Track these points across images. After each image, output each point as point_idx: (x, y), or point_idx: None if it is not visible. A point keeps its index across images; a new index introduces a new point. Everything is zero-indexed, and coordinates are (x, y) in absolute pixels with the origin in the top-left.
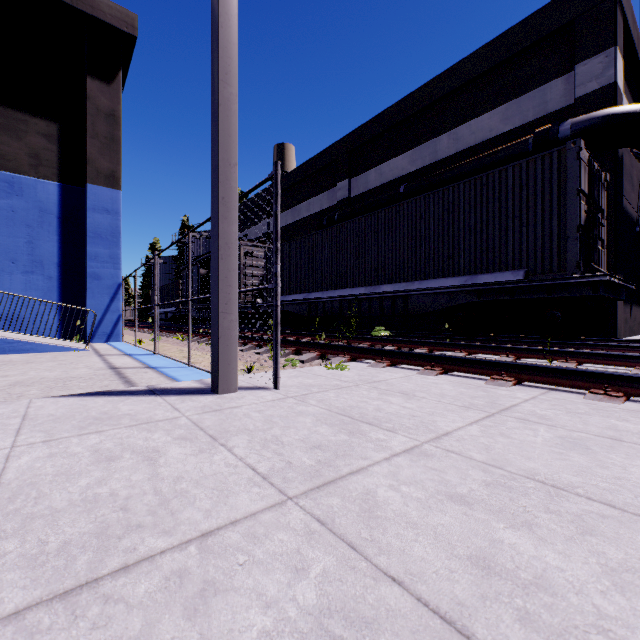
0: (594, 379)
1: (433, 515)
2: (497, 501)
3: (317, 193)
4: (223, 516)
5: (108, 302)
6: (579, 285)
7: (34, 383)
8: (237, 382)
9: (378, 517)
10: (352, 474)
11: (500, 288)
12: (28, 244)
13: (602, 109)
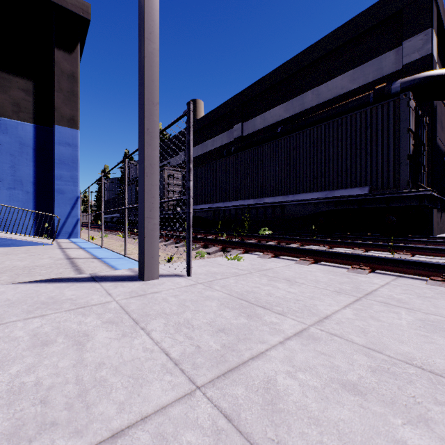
0: (433, 269)
1: (332, 408)
2: (387, 390)
3: (219, 133)
4: (135, 410)
5: (69, 210)
6: (409, 197)
7: (6, 271)
8: (159, 271)
9: (281, 411)
10: (253, 359)
11: (351, 200)
12: (11, 168)
13: (422, 72)
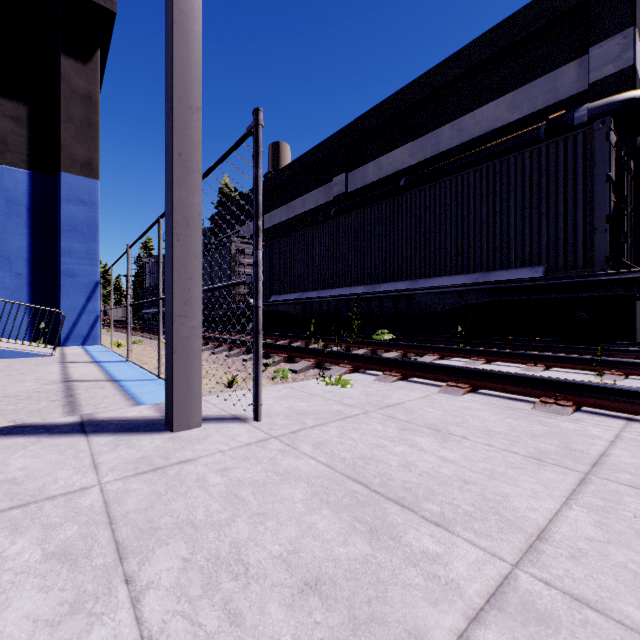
0: None
1: None
2: None
3: (312, 189)
4: None
5: (84, 302)
6: (609, 283)
7: None
8: (201, 413)
9: None
10: None
11: (516, 286)
12: None
13: (619, 94)
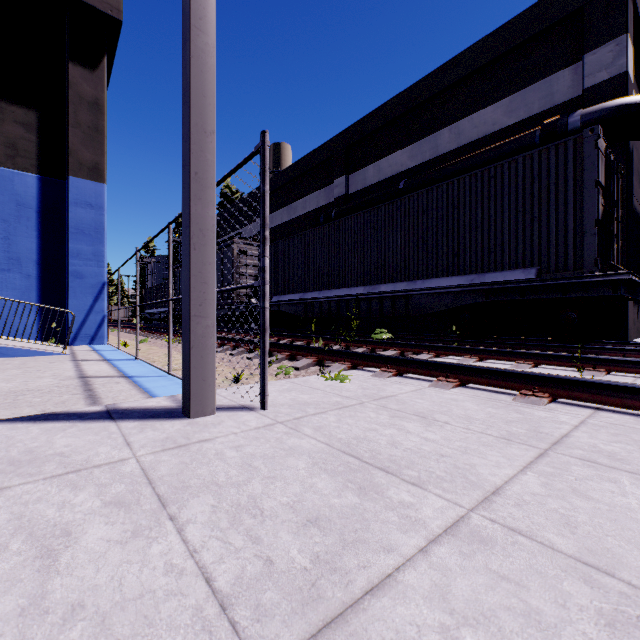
0: None
1: None
2: None
3: (313, 190)
4: None
5: (91, 302)
6: (597, 284)
7: None
8: (214, 402)
9: None
10: (372, 594)
11: (510, 287)
12: (4, 240)
13: (612, 100)
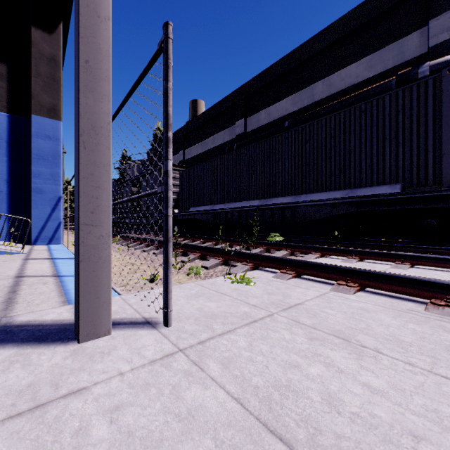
0: None
1: None
2: None
3: (220, 130)
4: None
5: (50, 212)
6: None
7: None
8: (110, 321)
9: None
10: None
11: (378, 200)
12: None
13: None
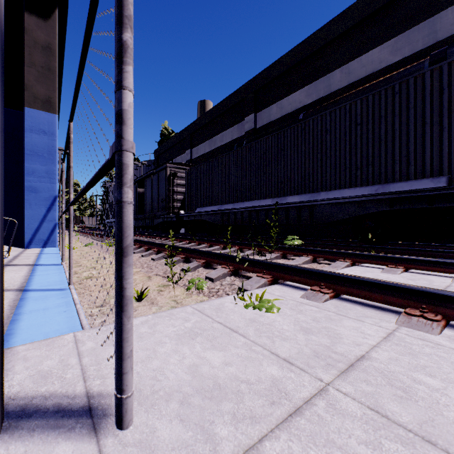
0: None
1: None
2: None
3: (229, 127)
4: None
5: (45, 212)
6: None
7: None
8: None
9: None
10: None
11: (418, 196)
12: None
13: None
